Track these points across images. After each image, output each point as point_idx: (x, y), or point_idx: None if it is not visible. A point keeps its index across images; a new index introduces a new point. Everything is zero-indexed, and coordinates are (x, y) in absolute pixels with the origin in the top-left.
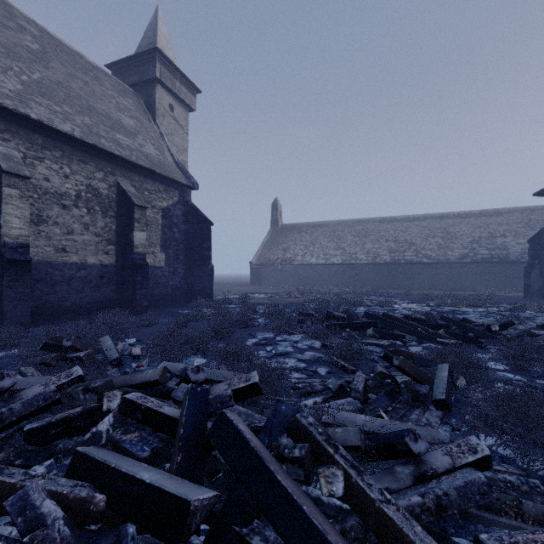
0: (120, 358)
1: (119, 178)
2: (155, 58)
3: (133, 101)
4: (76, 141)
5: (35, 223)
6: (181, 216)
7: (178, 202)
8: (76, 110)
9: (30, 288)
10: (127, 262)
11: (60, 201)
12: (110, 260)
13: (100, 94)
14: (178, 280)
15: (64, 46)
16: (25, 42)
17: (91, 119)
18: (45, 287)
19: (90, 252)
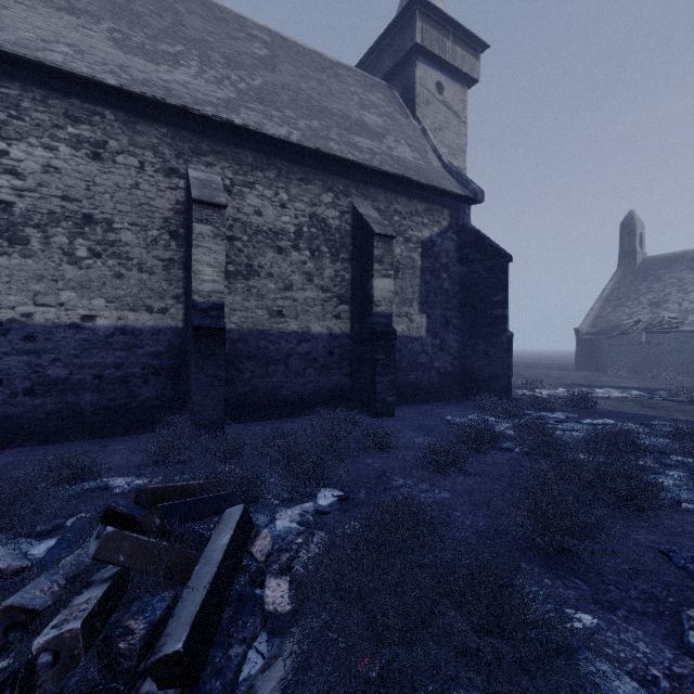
0: (183, 655)
1: (355, 199)
2: (413, 15)
3: (384, 95)
4: (295, 151)
5: (244, 276)
6: (453, 251)
7: (449, 229)
8: (302, 114)
9: (223, 369)
10: (364, 329)
11: (275, 242)
12: (342, 327)
13: (338, 93)
14: (449, 360)
15: (299, 47)
16: (252, 49)
17: (321, 122)
18: (256, 367)
19: (314, 316)
